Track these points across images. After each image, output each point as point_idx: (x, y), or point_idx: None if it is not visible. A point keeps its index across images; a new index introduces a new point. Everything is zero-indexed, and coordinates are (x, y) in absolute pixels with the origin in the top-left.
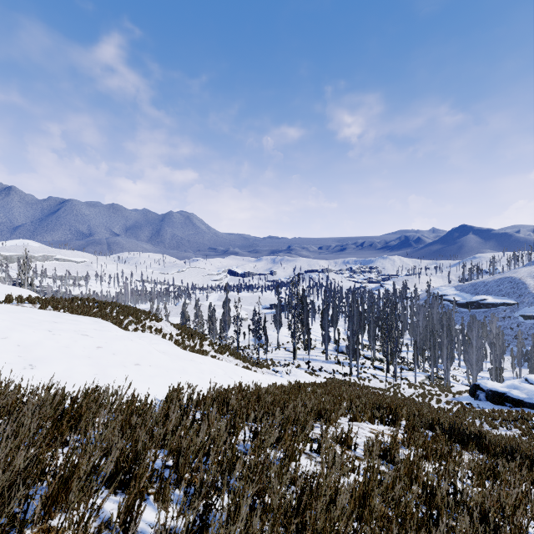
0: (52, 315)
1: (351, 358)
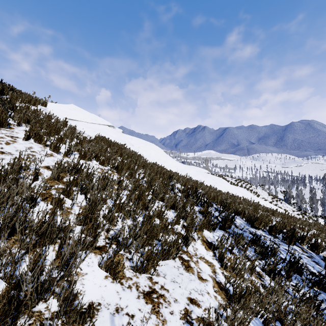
0: (206, 174)
1: None
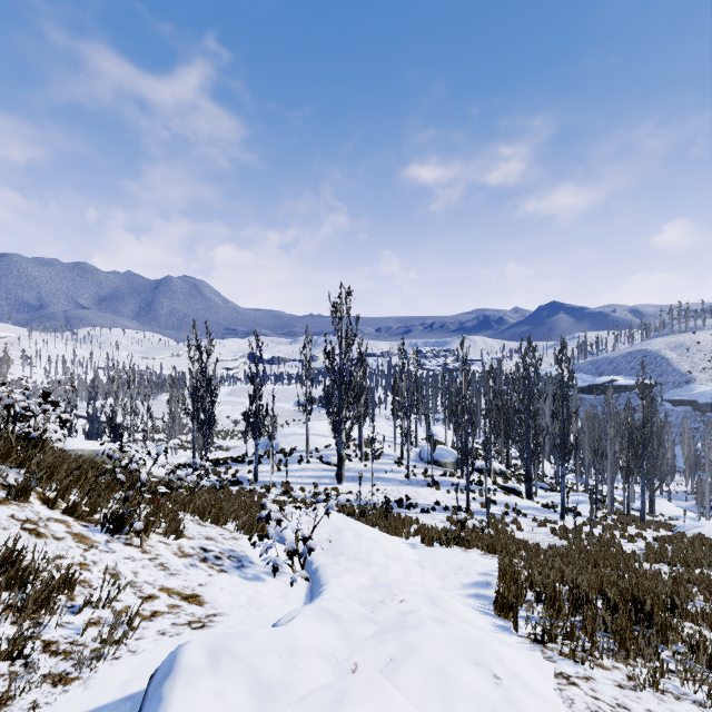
0: None
1: (468, 472)
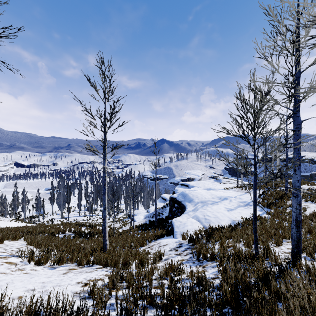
0: None
1: (90, 212)
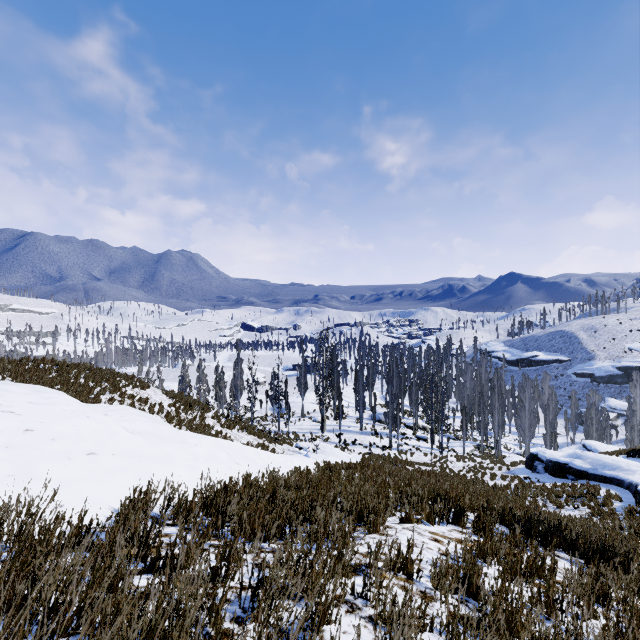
0: None
1: (391, 427)
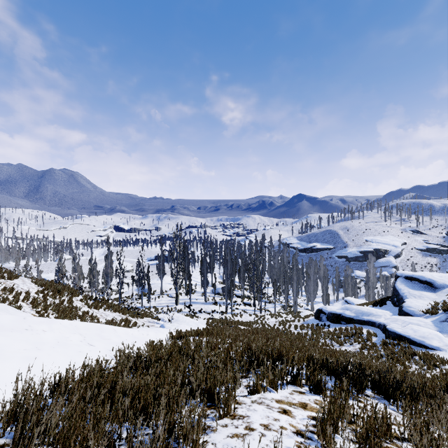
0: None
1: (226, 298)
